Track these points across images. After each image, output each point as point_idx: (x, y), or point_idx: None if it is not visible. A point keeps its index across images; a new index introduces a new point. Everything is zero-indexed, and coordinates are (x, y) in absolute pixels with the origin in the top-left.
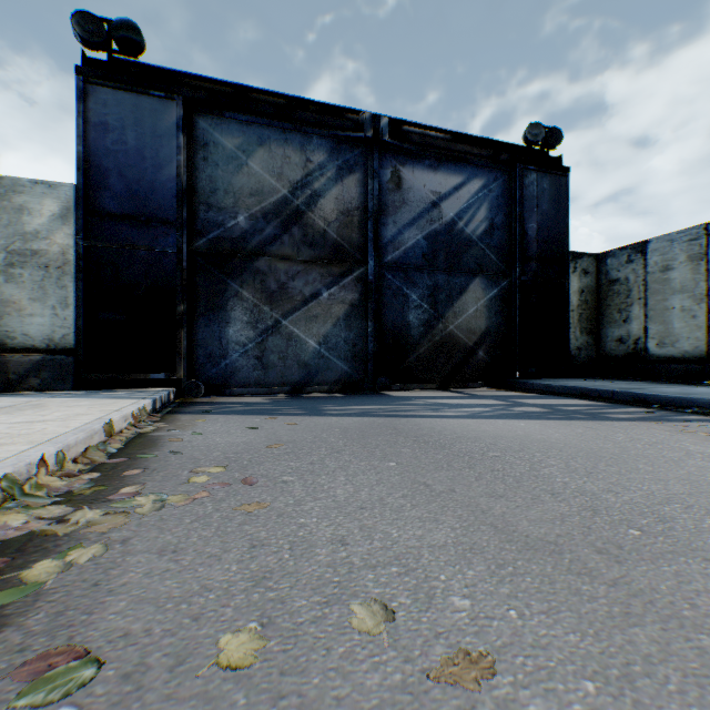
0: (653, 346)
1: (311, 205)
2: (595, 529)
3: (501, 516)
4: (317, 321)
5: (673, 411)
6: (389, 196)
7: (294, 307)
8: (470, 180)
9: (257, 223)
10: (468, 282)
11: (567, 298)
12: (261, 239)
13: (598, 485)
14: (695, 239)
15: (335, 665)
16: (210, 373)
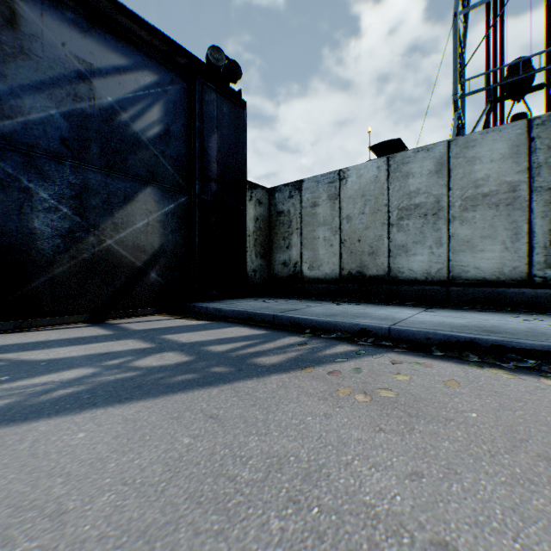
0: (307, 269)
1: None
2: None
3: None
4: None
5: (323, 337)
6: None
7: None
8: (140, 69)
9: None
10: (137, 190)
11: (245, 224)
12: None
13: None
14: (333, 182)
15: None
16: None
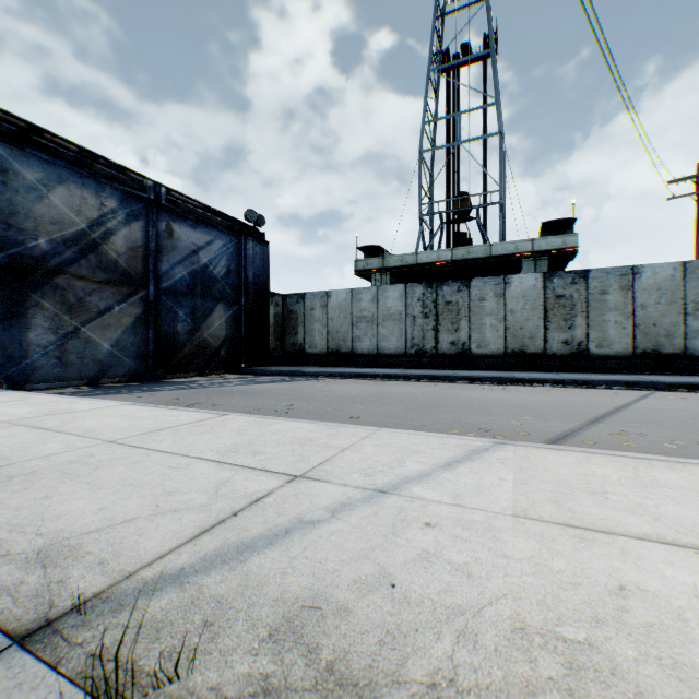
0: (308, 348)
1: (106, 239)
2: (301, 397)
3: (282, 398)
4: (111, 328)
5: (315, 377)
6: (165, 242)
7: (92, 318)
8: (217, 239)
9: (59, 247)
10: (215, 306)
11: (269, 319)
12: (62, 260)
13: (299, 393)
14: (323, 297)
15: (273, 408)
16: (11, 372)
